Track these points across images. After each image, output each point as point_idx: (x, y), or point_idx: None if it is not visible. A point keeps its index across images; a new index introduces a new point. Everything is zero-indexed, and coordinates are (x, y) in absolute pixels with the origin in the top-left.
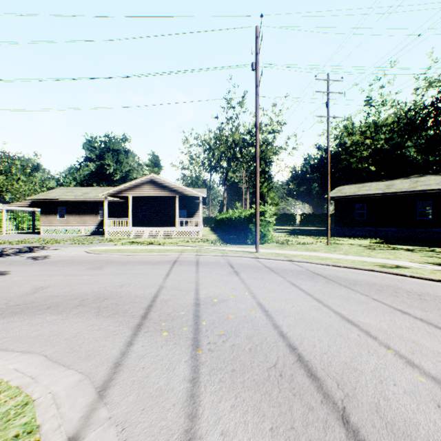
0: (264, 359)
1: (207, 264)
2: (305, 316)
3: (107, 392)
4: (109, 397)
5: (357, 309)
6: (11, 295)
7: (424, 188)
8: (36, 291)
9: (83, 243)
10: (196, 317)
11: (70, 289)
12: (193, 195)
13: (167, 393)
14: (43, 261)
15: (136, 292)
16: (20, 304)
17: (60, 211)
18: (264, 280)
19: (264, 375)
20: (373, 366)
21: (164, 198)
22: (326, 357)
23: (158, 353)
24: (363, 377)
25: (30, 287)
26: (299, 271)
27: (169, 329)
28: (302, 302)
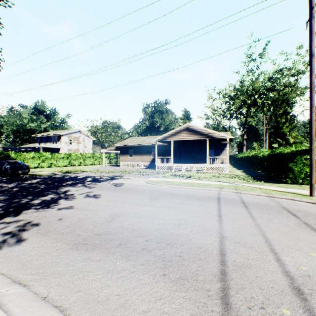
0: None
1: (257, 207)
2: None
3: None
4: None
5: None
6: (96, 221)
7: None
8: (112, 219)
9: (142, 174)
10: None
11: (136, 222)
12: (221, 137)
13: None
14: (120, 188)
15: (196, 239)
16: (100, 233)
17: (130, 152)
18: None
19: None
20: None
21: (196, 141)
22: None
23: None
24: None
25: (109, 213)
26: None
27: None
28: None
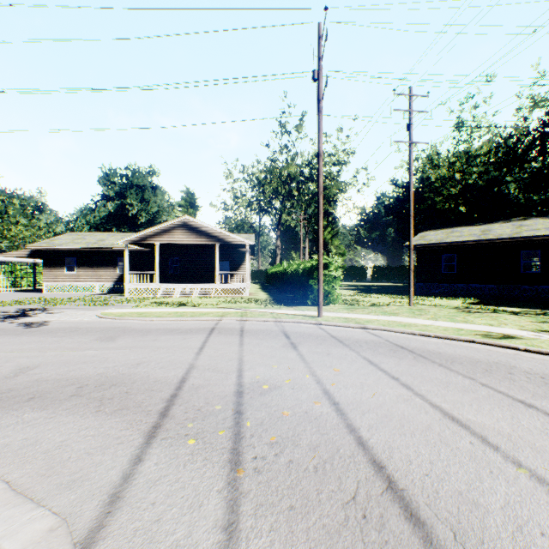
0: (337, 486)
1: (255, 334)
2: (391, 412)
3: None
4: None
5: (463, 400)
6: None
7: (531, 234)
8: (18, 374)
9: (95, 304)
10: (238, 413)
11: (66, 370)
12: (238, 242)
13: None
14: (38, 329)
15: (157, 374)
16: None
17: (69, 262)
18: (330, 355)
19: (338, 516)
20: (503, 498)
21: (200, 246)
22: (430, 483)
23: (178, 476)
24: (491, 519)
25: (12, 367)
26: (376, 342)
27: (198, 433)
28: (385, 390)
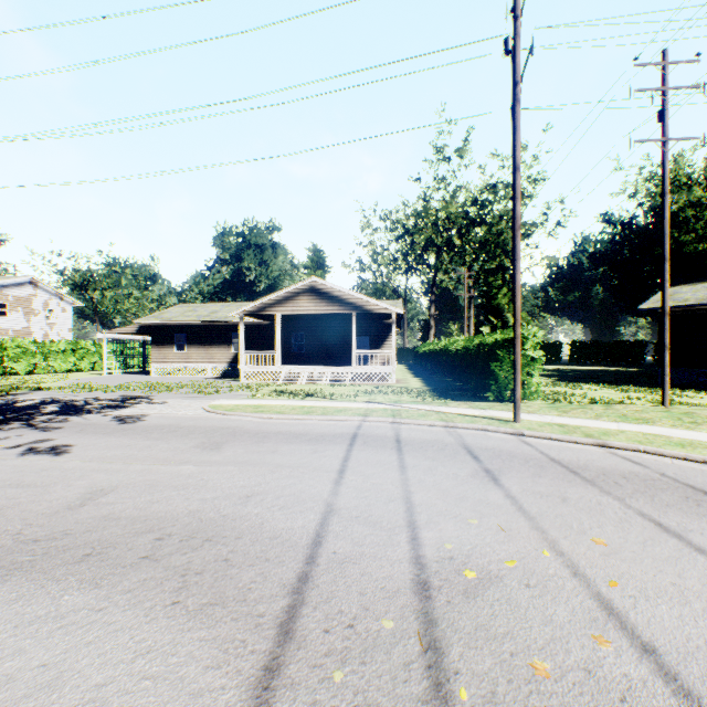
0: None
1: (419, 448)
2: None
3: None
4: None
5: None
6: (38, 510)
7: None
8: (86, 501)
9: (204, 392)
10: (432, 652)
11: (148, 501)
12: (381, 311)
13: None
14: (132, 426)
15: (275, 522)
16: (40, 537)
17: (179, 340)
18: (569, 503)
19: None
20: None
21: (332, 317)
22: None
23: None
24: None
25: (82, 489)
26: (644, 478)
27: None
28: None
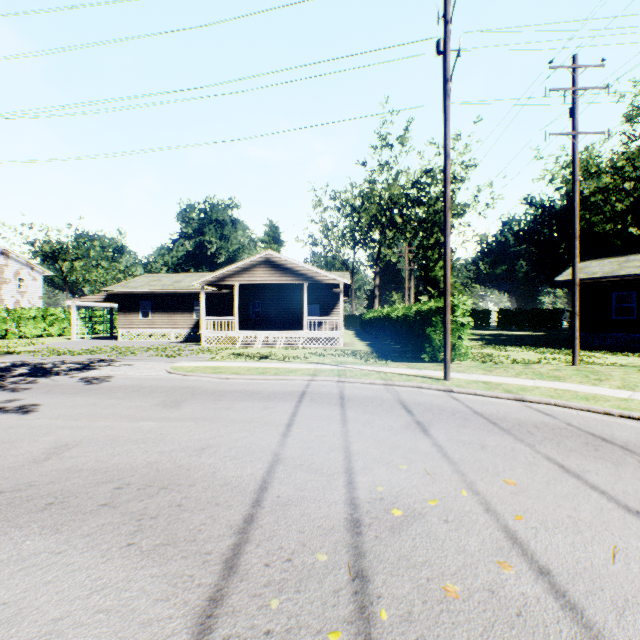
0: None
1: (360, 403)
2: None
3: None
4: None
5: None
6: (5, 464)
7: None
8: (51, 456)
9: (167, 355)
10: (359, 580)
11: (109, 454)
12: (330, 281)
13: None
14: (98, 387)
15: (226, 471)
16: (5, 489)
17: (145, 307)
18: (487, 450)
19: None
20: None
21: (285, 286)
22: None
23: None
24: None
25: (48, 444)
26: (553, 427)
27: (289, 632)
28: (631, 542)
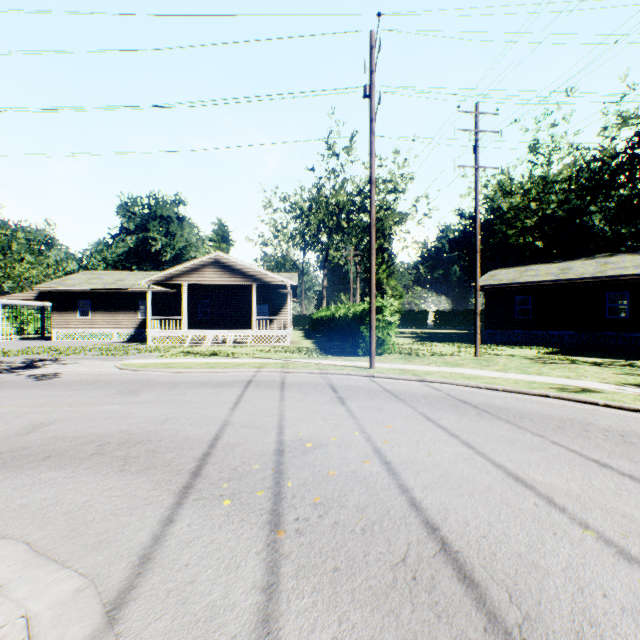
0: (386, 548)
1: (298, 387)
2: (449, 471)
3: (123, 612)
4: (124, 623)
5: (530, 460)
6: None
7: (617, 273)
8: (31, 431)
9: (113, 354)
10: (278, 473)
11: (85, 427)
12: (278, 283)
13: (223, 615)
14: (50, 382)
15: (187, 431)
16: (3, 451)
17: (83, 306)
18: (383, 411)
19: (386, 578)
20: (565, 560)
21: (235, 287)
22: (488, 545)
23: (213, 537)
24: (551, 581)
25: (24, 424)
26: (436, 396)
27: (234, 494)
28: (444, 448)
